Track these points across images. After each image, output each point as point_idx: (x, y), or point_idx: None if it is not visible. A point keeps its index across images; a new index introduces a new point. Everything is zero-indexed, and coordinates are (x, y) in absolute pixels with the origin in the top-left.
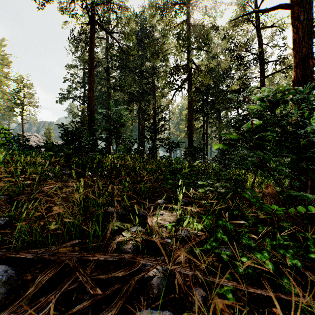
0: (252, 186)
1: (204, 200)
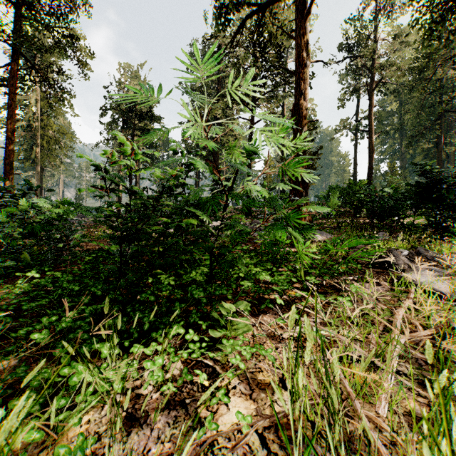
0: None
1: None
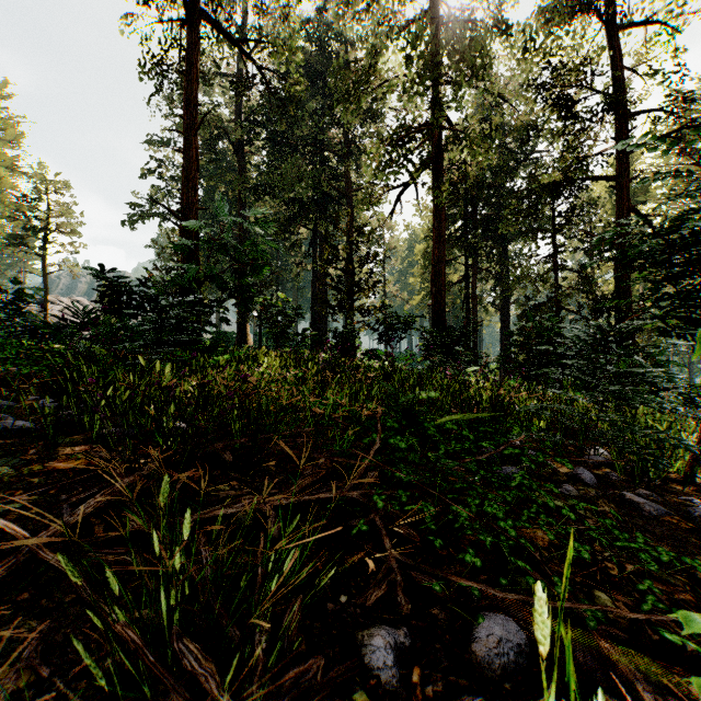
0: (691, 468)
1: (586, 592)
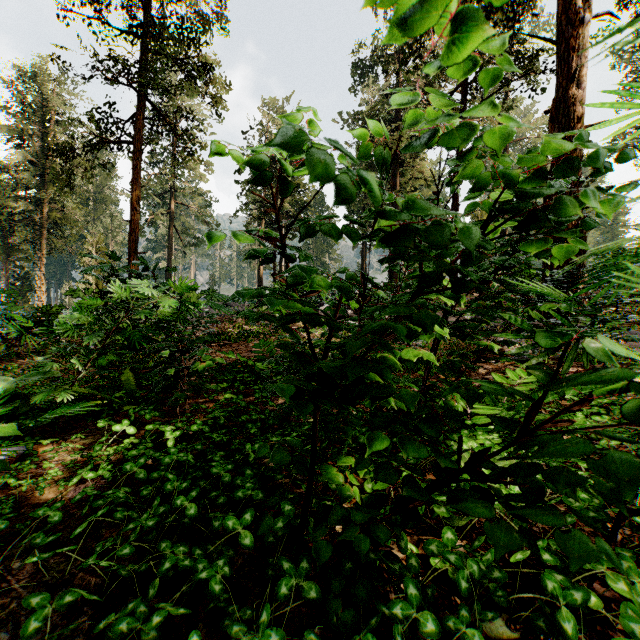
0: None
1: None
